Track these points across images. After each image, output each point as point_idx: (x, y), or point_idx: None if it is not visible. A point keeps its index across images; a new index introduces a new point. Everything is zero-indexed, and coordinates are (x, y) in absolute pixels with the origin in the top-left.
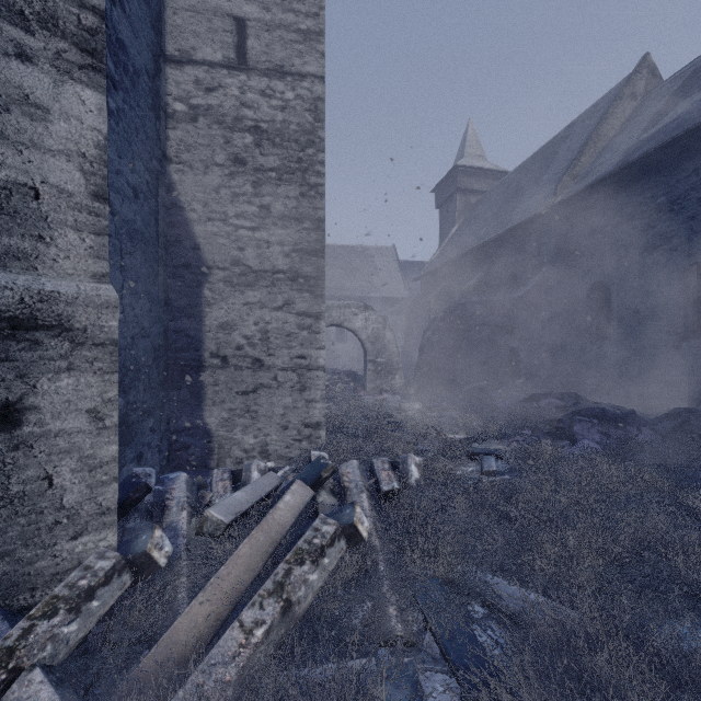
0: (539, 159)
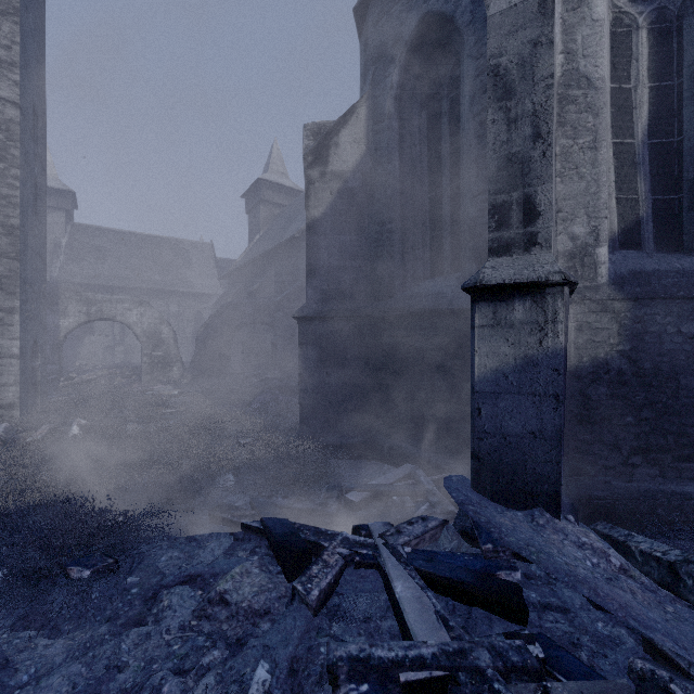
0: None
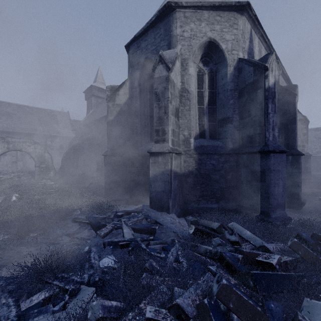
0: None
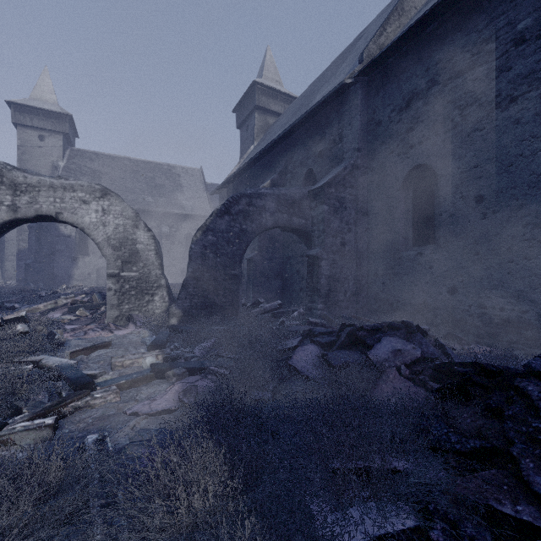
0: (333, 65)
